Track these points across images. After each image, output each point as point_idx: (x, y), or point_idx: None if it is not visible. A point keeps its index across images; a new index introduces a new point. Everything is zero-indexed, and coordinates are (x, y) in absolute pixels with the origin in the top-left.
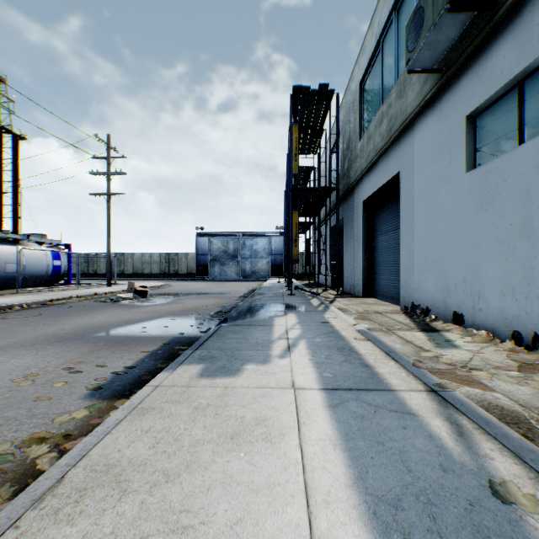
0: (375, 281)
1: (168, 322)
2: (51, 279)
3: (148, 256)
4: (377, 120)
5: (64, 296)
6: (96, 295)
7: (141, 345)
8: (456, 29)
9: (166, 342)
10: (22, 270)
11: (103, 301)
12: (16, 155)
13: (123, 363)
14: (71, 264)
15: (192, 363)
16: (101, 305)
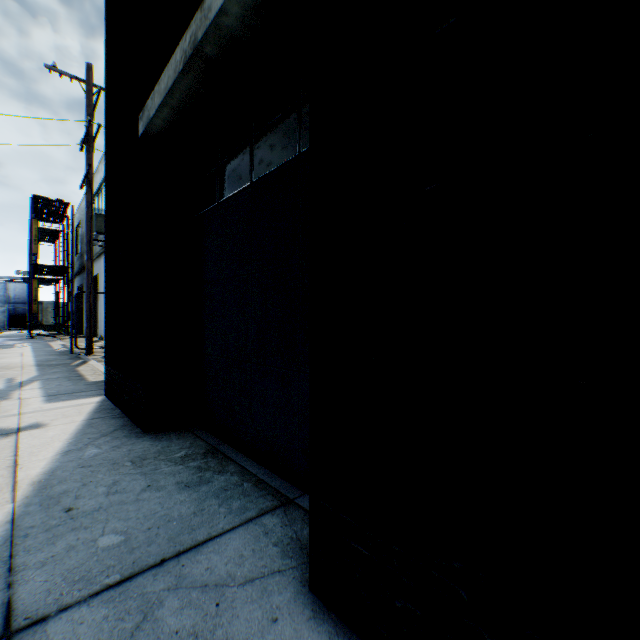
0: (98, 327)
1: None
2: None
3: None
4: None
5: None
6: None
7: None
8: (99, 242)
9: None
10: None
11: None
12: None
13: None
14: None
15: None
16: None
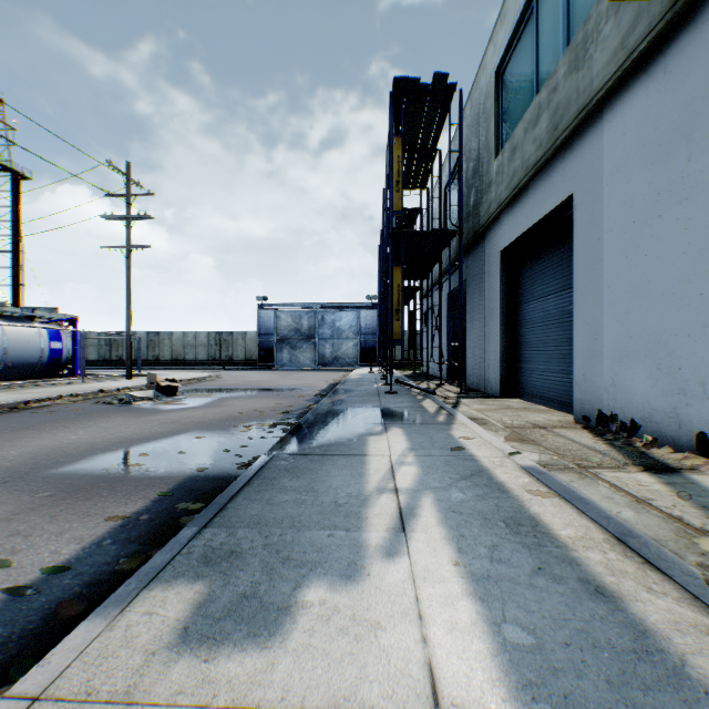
0: (520, 373)
1: (190, 442)
2: (48, 368)
3: (192, 336)
4: (529, 118)
5: (50, 395)
6: (103, 392)
7: (117, 499)
8: None
9: (168, 490)
10: (2, 356)
11: (108, 401)
12: (16, 200)
13: (53, 552)
14: (77, 346)
15: (179, 577)
16: (101, 409)
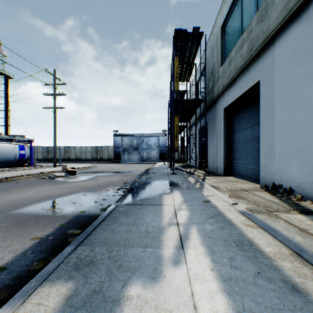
0: (233, 164)
1: (79, 197)
2: (18, 162)
3: (84, 148)
4: (238, 46)
5: (17, 175)
6: (42, 173)
7: (38, 227)
8: None
9: (65, 222)
10: None
11: (44, 178)
12: (7, 88)
13: None
14: (32, 152)
15: (60, 278)
16: (40, 181)
